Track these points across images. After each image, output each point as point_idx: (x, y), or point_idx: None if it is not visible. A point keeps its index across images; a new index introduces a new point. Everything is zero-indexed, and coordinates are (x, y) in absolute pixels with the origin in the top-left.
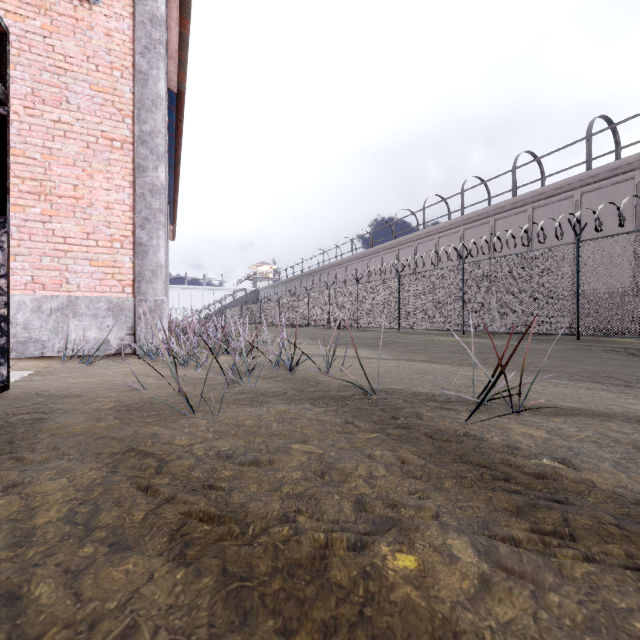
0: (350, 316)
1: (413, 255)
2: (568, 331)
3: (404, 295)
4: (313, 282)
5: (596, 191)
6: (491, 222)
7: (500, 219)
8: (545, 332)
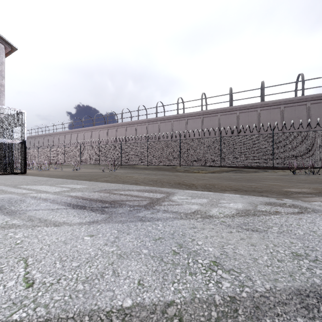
0: (61, 159)
1: (90, 135)
2: (120, 164)
3: (82, 153)
4: (39, 141)
5: (140, 126)
6: (116, 128)
7: (118, 128)
8: (116, 164)
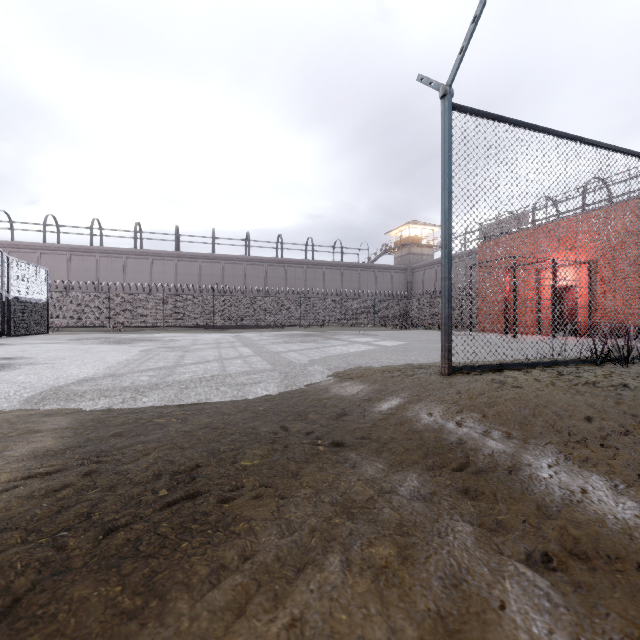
0: None
1: None
2: None
3: None
4: None
5: (49, 254)
6: None
7: None
8: None
